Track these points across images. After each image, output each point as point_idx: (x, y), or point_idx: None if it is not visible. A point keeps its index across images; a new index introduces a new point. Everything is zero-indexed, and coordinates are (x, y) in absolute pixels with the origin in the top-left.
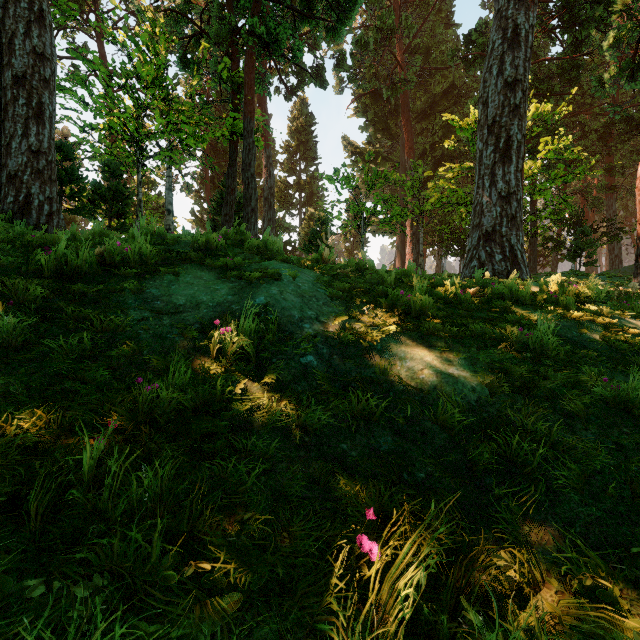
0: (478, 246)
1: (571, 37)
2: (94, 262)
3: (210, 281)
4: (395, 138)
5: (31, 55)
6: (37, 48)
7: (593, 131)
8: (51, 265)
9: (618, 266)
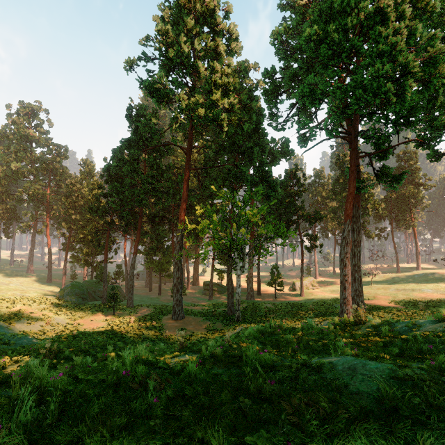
0: None
1: None
2: None
3: None
4: None
5: None
6: None
7: None
8: None
9: None
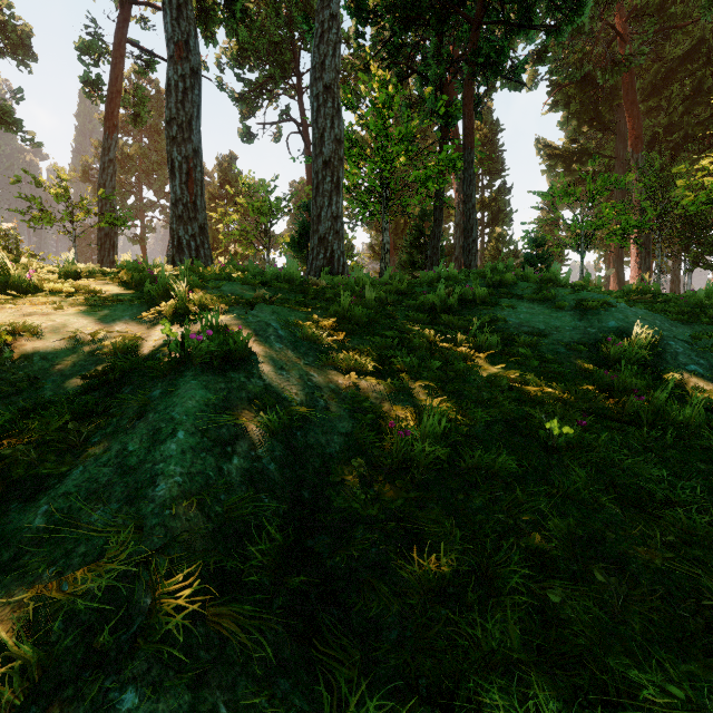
0: None
1: None
2: (457, 300)
3: (544, 311)
4: (608, 127)
5: (334, 142)
6: (337, 136)
7: None
8: (440, 304)
9: None
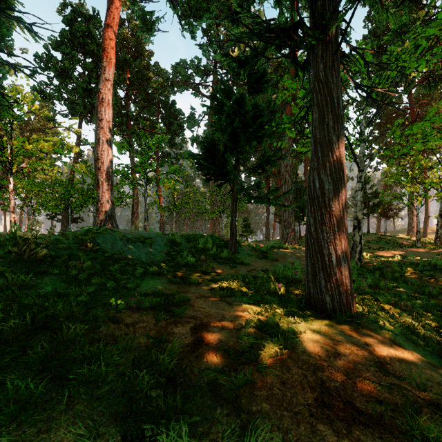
0: None
1: None
2: None
3: None
4: None
5: None
6: None
7: None
8: None
9: None
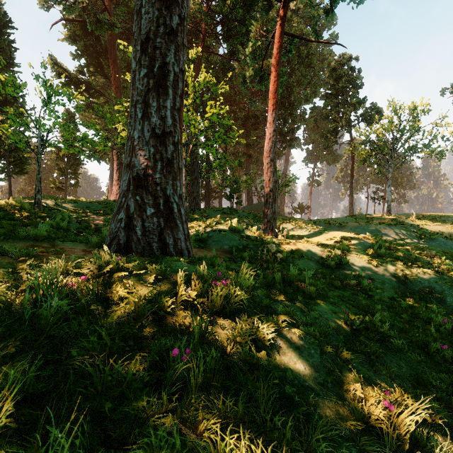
0: (128, 192)
1: (229, 46)
2: None
3: None
4: (108, 77)
5: None
6: None
7: (240, 118)
8: None
9: (251, 203)
